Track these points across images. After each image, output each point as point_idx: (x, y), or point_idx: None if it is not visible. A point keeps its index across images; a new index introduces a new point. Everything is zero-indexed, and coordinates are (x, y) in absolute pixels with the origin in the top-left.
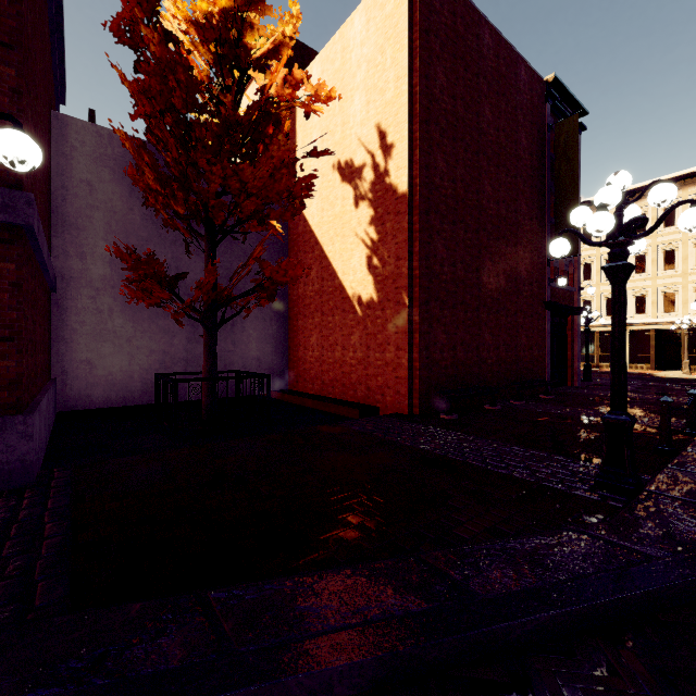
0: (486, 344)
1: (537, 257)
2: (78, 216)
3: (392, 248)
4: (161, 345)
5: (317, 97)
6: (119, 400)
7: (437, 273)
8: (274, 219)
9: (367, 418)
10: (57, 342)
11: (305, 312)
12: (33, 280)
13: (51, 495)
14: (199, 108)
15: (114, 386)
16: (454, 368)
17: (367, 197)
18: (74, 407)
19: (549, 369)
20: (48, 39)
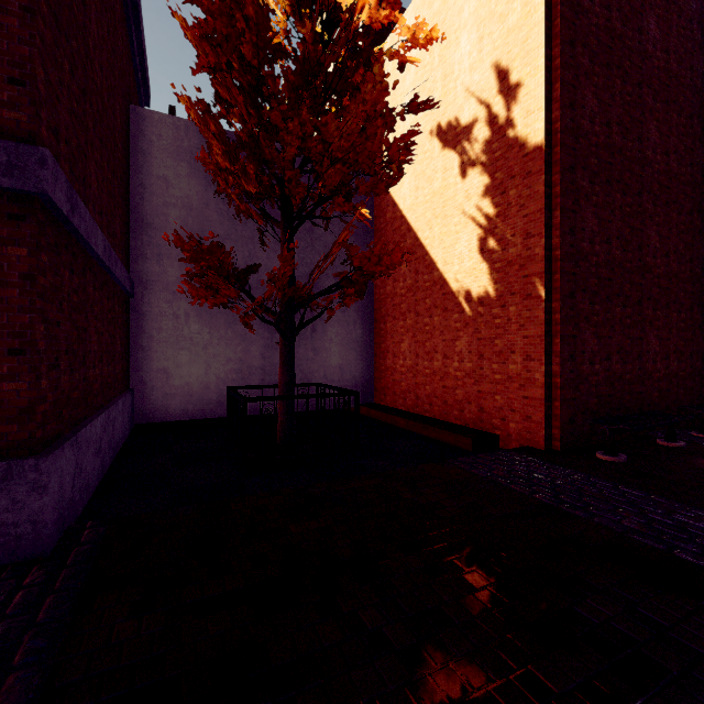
0: (651, 351)
1: None
2: (155, 216)
3: (517, 223)
4: (238, 352)
5: (414, 41)
6: (195, 413)
7: (585, 253)
8: (364, 193)
9: (487, 453)
10: (135, 349)
11: (394, 313)
12: (77, 276)
13: (57, 584)
14: (272, 53)
15: (190, 397)
16: (607, 385)
17: (478, 161)
18: (151, 419)
19: None
20: (121, 22)
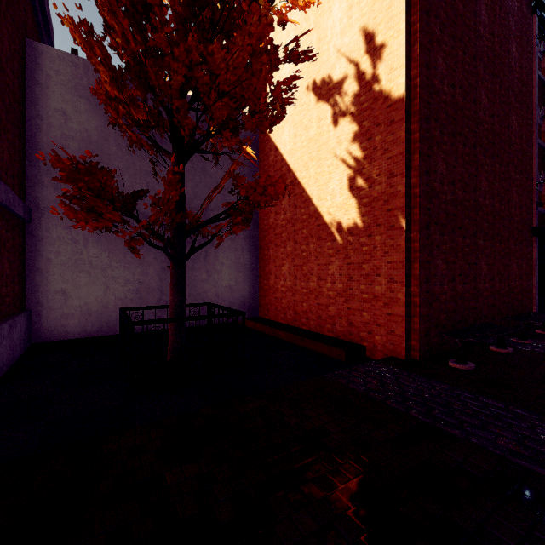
0: (482, 274)
1: (526, 179)
2: (53, 146)
3: (382, 164)
4: (136, 274)
5: (294, 3)
6: (94, 330)
7: (437, 192)
8: (250, 129)
9: (360, 365)
10: (31, 272)
11: (276, 241)
12: None
13: None
14: None
15: (89, 316)
16: (453, 302)
17: (348, 112)
18: (49, 338)
19: (537, 299)
20: None
